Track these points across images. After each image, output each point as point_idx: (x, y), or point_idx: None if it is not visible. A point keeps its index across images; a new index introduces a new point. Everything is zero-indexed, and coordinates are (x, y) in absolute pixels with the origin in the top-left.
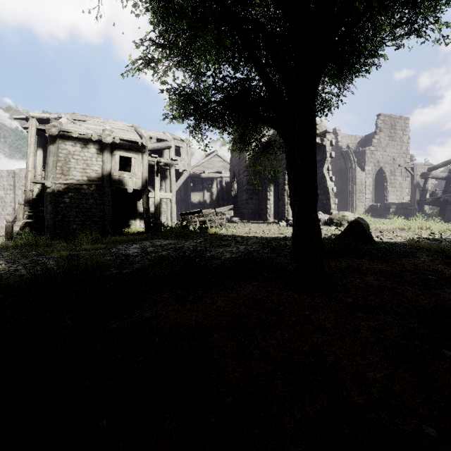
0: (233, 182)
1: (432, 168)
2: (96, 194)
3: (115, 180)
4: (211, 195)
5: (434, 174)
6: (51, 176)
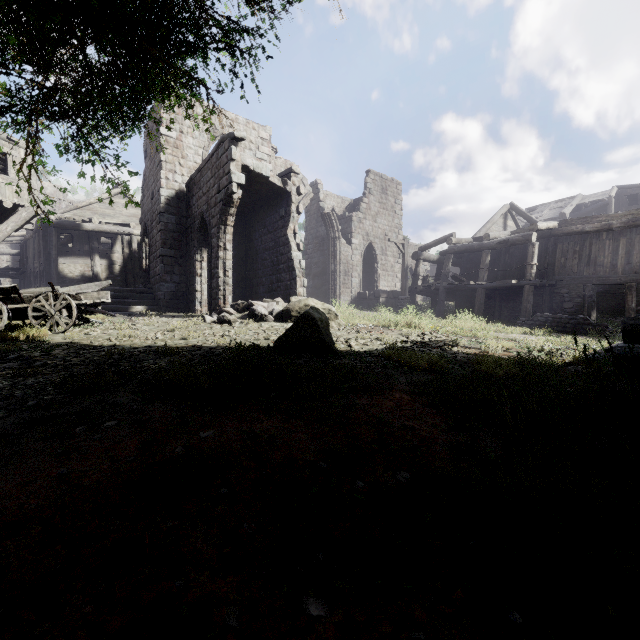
0: (146, 242)
1: (424, 247)
2: None
3: None
4: (111, 265)
5: (426, 255)
6: None
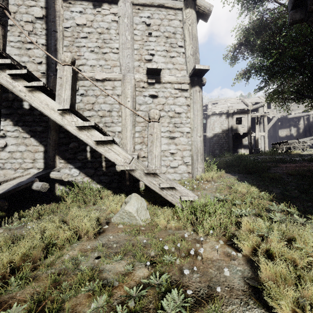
0: None
1: None
2: (225, 137)
3: (234, 129)
4: (298, 130)
5: None
6: (208, 131)
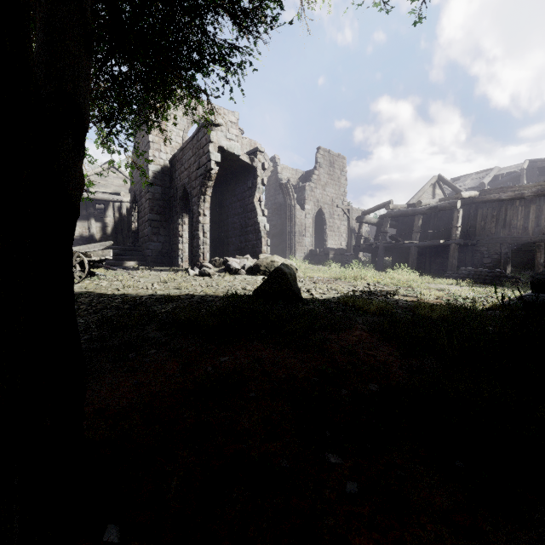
0: (134, 208)
1: (366, 212)
2: None
3: None
4: (104, 227)
5: (367, 219)
6: None
